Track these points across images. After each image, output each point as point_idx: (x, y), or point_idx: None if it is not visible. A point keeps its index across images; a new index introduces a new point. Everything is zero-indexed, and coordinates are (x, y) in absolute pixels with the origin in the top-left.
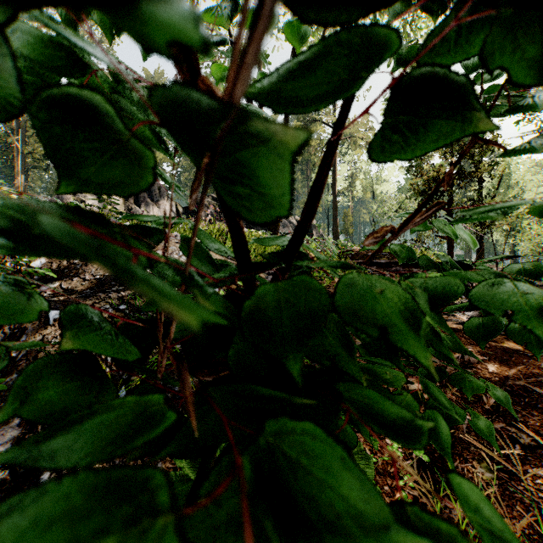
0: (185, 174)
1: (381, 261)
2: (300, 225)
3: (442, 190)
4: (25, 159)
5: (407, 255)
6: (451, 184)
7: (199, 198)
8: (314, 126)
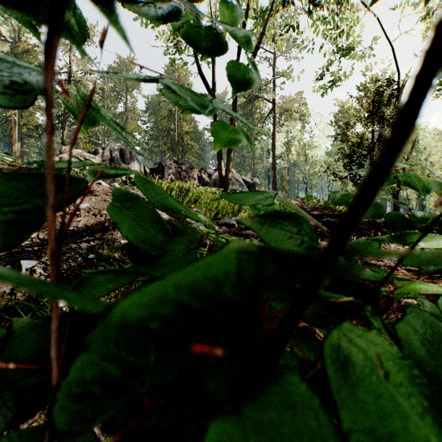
0: (151, 141)
1: (315, 213)
2: (383, 158)
3: (365, 154)
4: (21, 129)
5: (373, 212)
6: (373, 149)
7: (163, 161)
8: (257, 102)
